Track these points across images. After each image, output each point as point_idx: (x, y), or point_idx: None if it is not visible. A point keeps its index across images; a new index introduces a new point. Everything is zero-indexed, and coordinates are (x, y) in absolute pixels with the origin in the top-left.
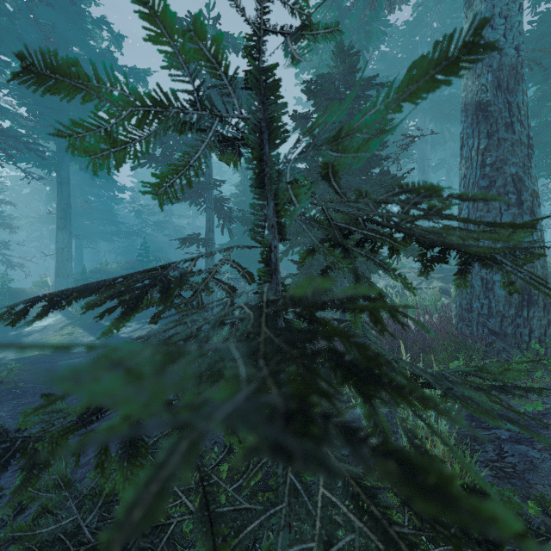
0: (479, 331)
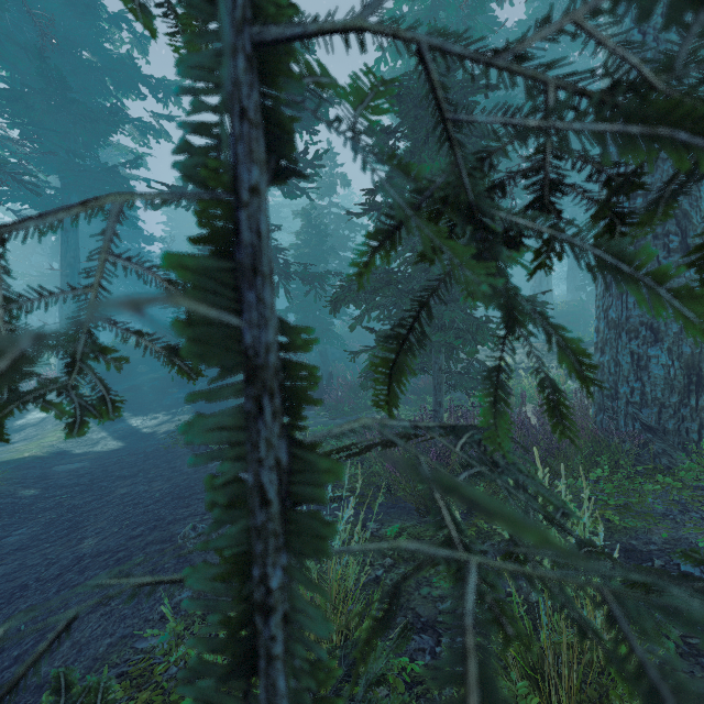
0: (629, 427)
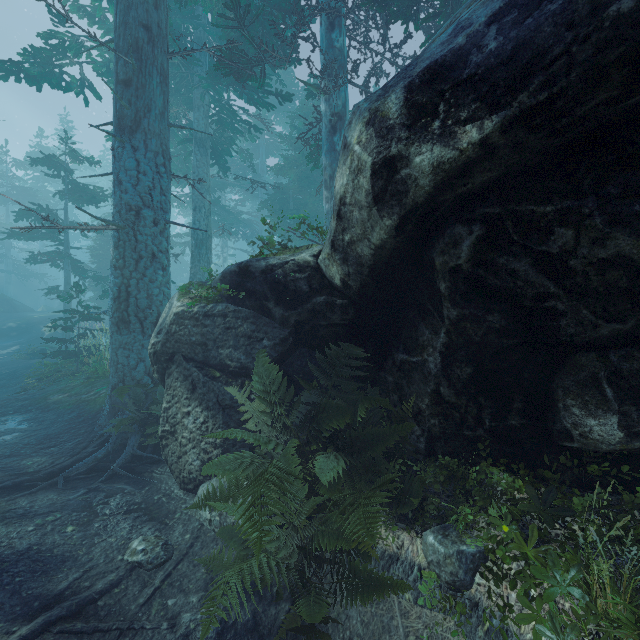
0: None
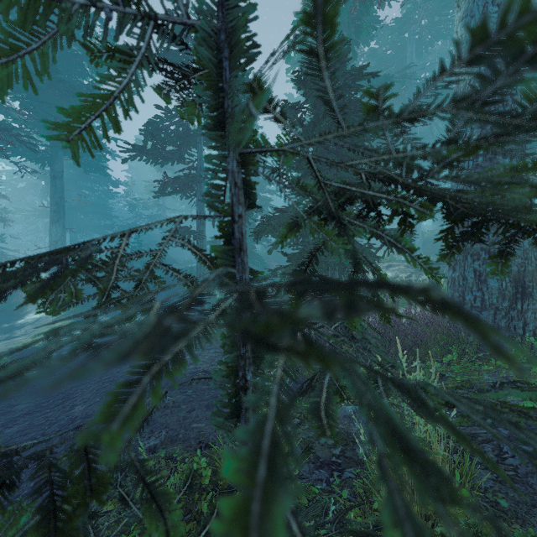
0: None
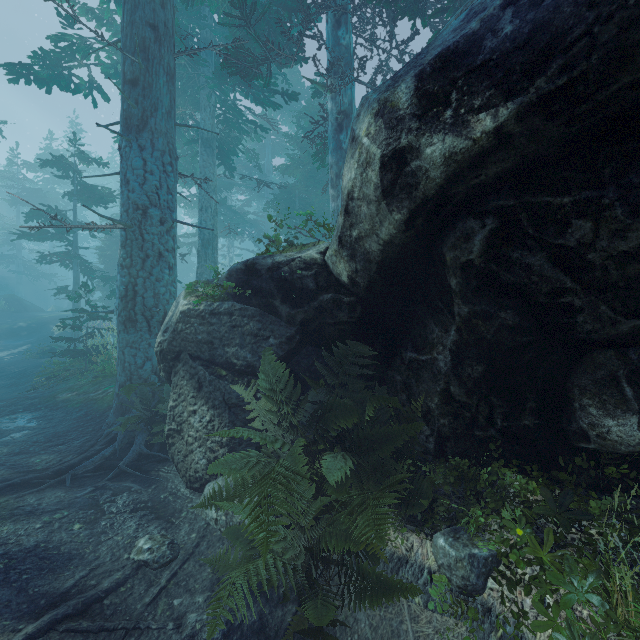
0: None
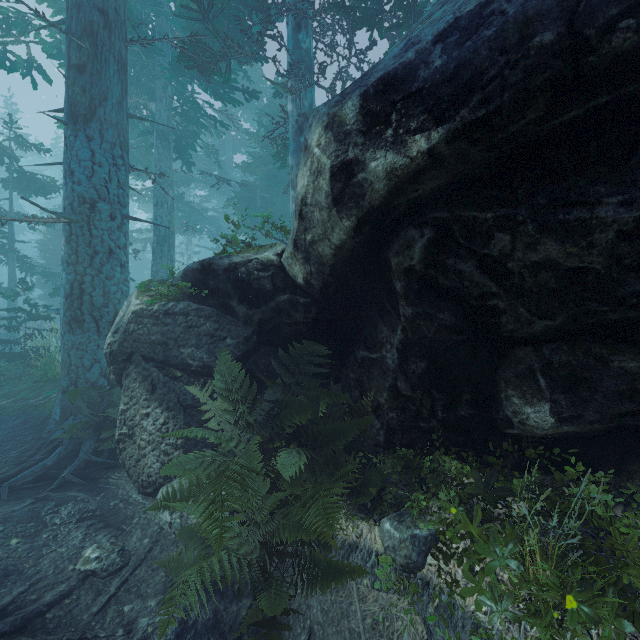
0: None
